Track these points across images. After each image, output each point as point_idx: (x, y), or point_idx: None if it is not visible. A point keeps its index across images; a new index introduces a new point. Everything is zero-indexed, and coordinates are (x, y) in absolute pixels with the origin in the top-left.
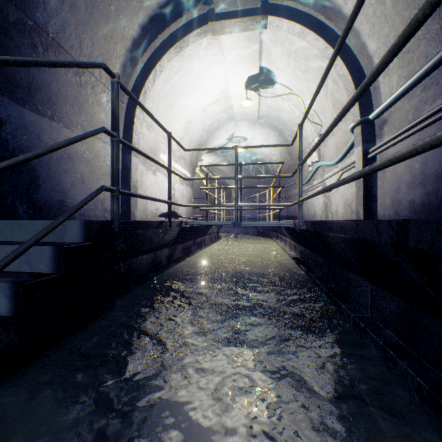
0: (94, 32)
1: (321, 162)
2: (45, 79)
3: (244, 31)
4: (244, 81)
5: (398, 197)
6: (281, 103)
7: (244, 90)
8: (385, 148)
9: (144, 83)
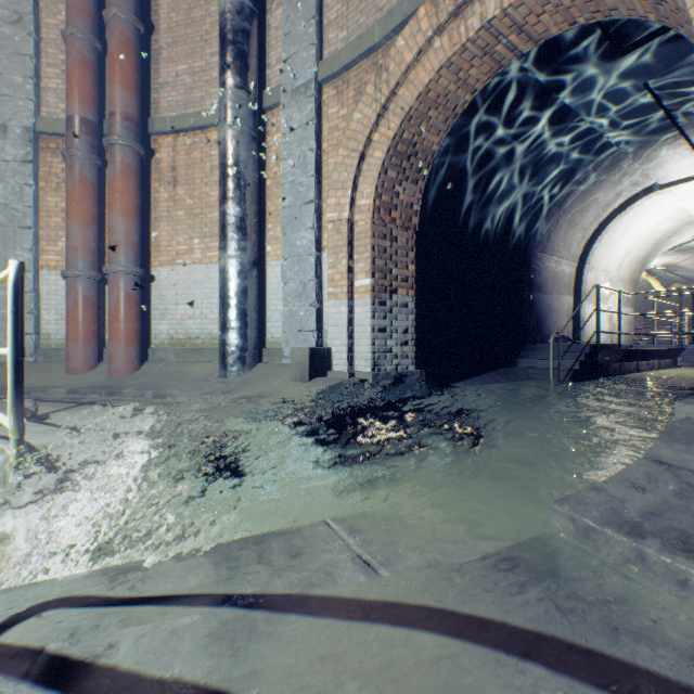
0: (564, 238)
1: None
2: (544, 276)
3: (691, 186)
4: None
5: None
6: None
7: None
8: None
9: (591, 246)
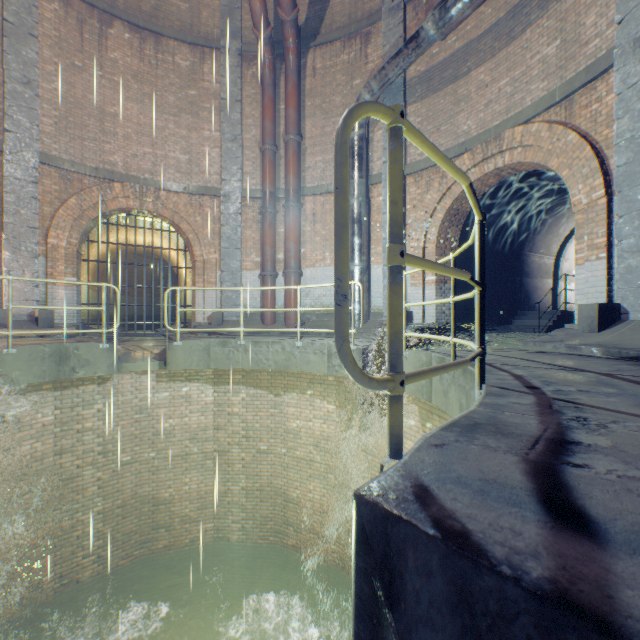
0: (545, 242)
1: None
2: (531, 267)
3: None
4: None
5: None
6: None
7: None
8: None
9: (565, 246)
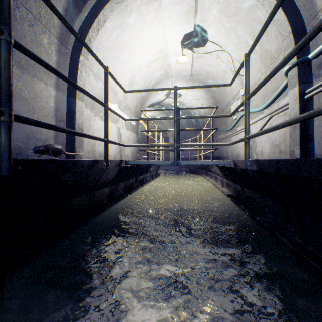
0: None
1: None
2: None
3: None
4: (180, 39)
5: None
6: (211, 60)
7: (180, 48)
8: None
9: (88, 30)
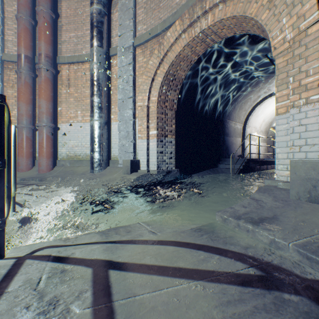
0: (238, 114)
1: None
2: (229, 129)
3: None
4: None
5: None
6: None
7: None
8: None
9: (249, 117)
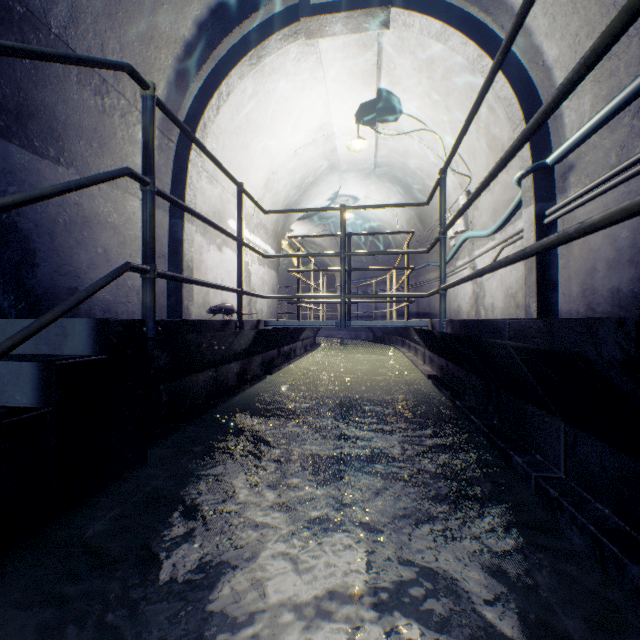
0: (124, 30)
1: (469, 232)
2: (45, 98)
3: (354, 32)
4: (355, 110)
5: (593, 284)
6: (409, 144)
7: (355, 124)
8: (572, 208)
9: (203, 111)
